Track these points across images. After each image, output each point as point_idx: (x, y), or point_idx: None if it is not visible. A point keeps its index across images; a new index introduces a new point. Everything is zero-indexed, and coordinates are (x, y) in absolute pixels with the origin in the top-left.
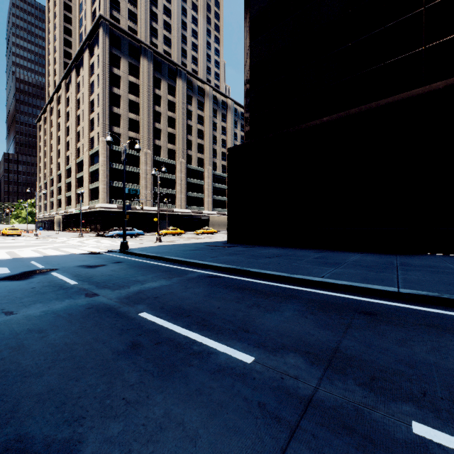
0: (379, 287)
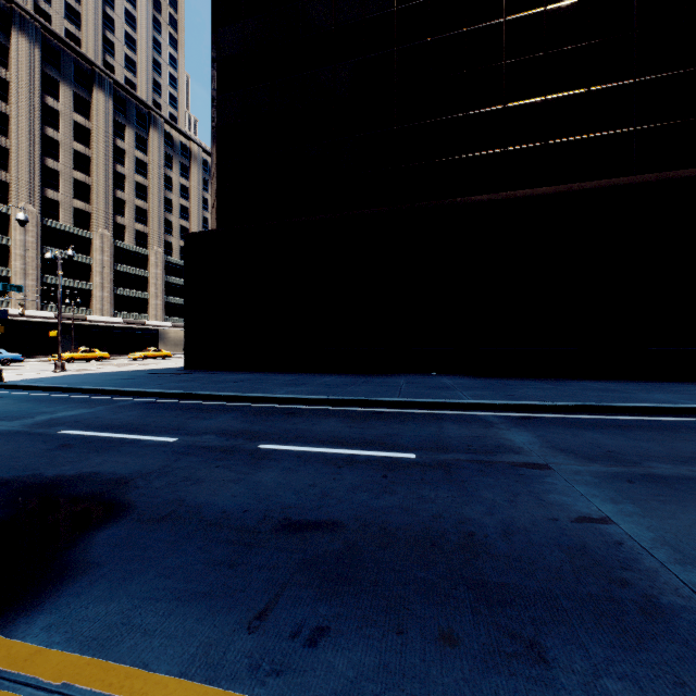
0: (315, 397)
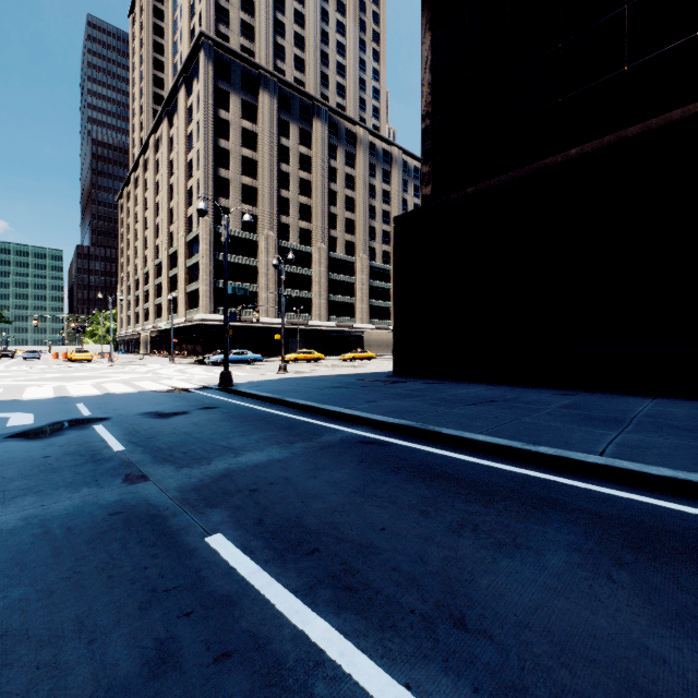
0: None
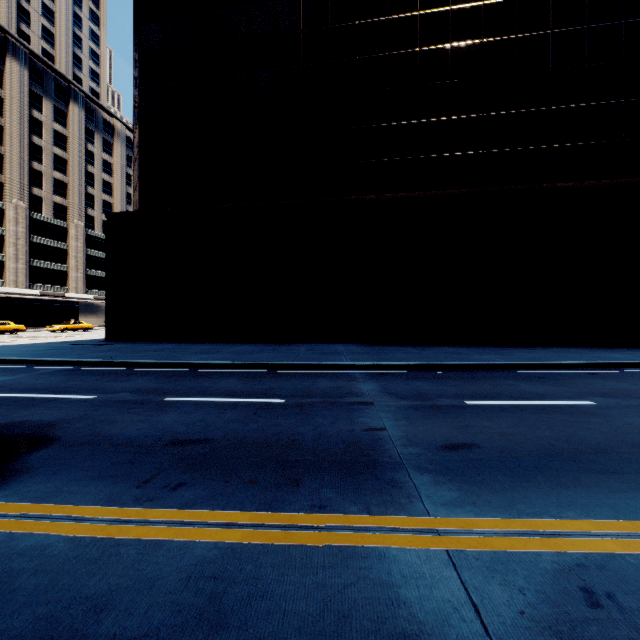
0: (223, 362)
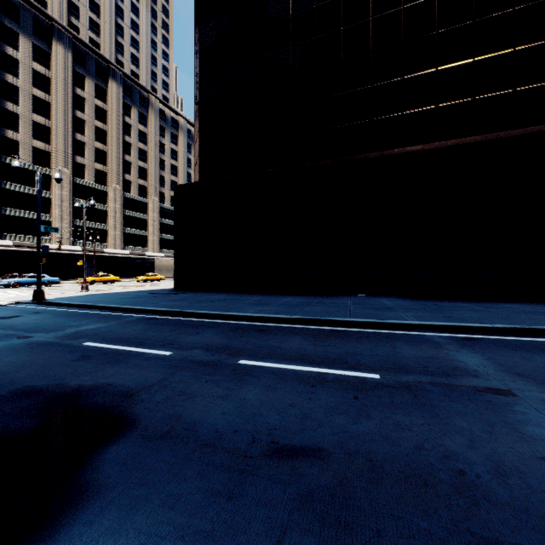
0: (280, 316)
